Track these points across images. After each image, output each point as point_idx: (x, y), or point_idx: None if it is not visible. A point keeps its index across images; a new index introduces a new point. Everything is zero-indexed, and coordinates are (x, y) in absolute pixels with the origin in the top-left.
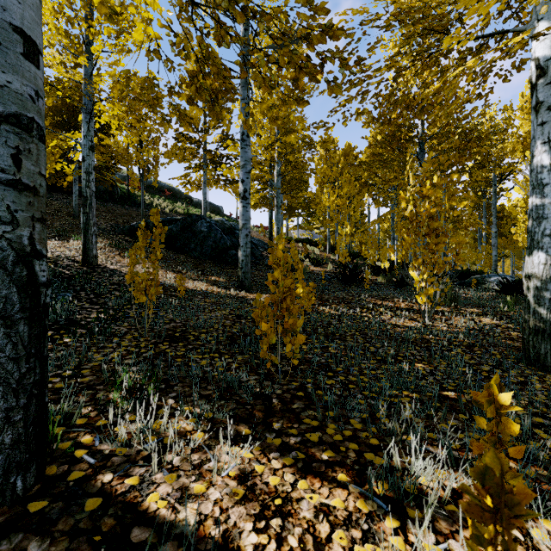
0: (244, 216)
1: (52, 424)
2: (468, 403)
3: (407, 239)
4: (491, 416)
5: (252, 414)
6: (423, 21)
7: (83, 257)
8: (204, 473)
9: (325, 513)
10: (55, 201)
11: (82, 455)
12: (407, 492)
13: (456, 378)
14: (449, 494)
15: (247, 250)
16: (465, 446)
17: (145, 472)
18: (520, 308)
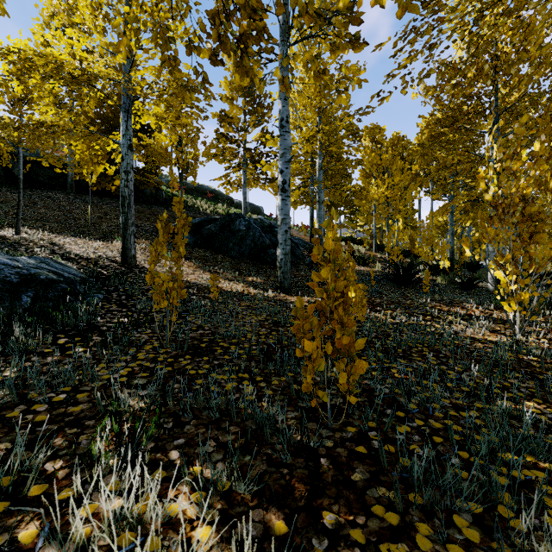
0: (283, 210)
1: None
2: None
3: (490, 229)
4: None
5: (290, 487)
6: None
7: (122, 258)
8: None
9: None
10: (105, 205)
11: None
12: None
13: None
14: None
15: (286, 247)
16: None
17: None
18: None
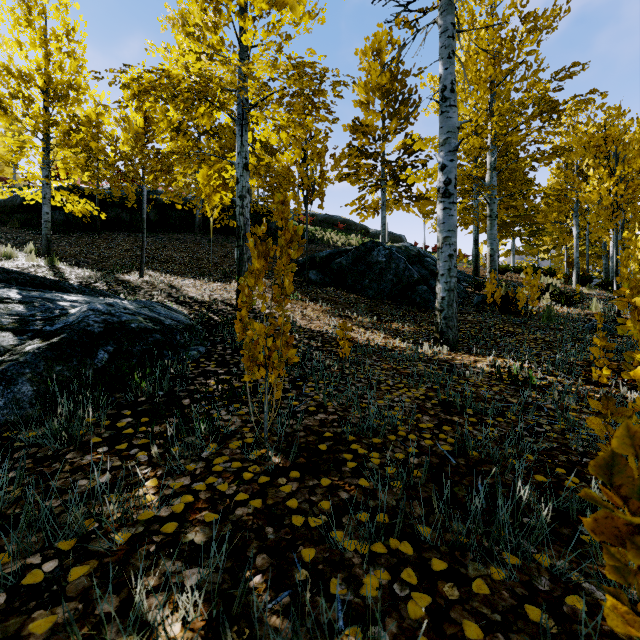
0: (445, 225)
1: None
2: None
3: None
4: None
5: None
6: None
7: (236, 300)
8: None
9: None
10: (229, 244)
11: None
12: None
13: None
14: None
15: (451, 280)
16: None
17: None
18: None
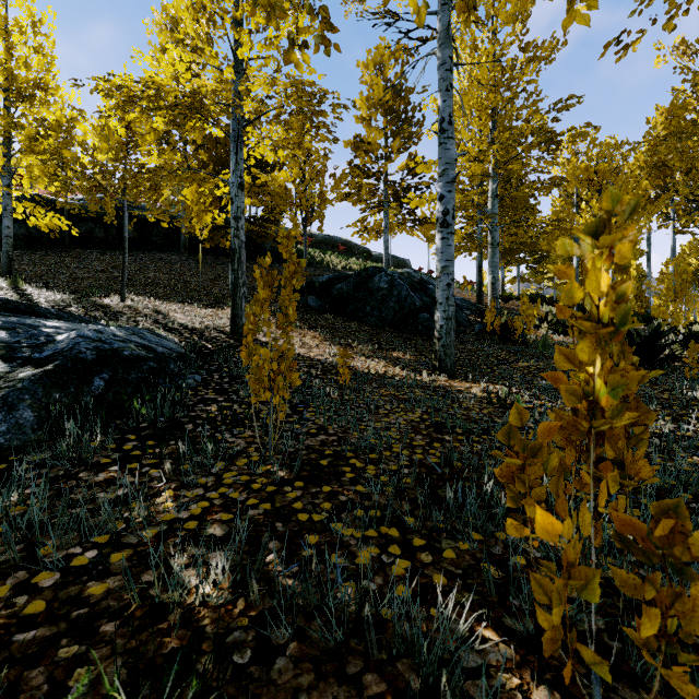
0: (443, 254)
1: None
2: None
3: None
4: None
5: None
6: None
7: (231, 327)
8: None
9: None
10: (220, 266)
11: None
12: None
13: None
14: None
15: (449, 308)
16: None
17: None
18: None
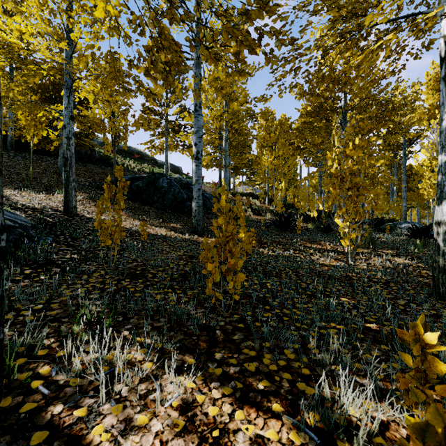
0: (196, 173)
1: (16, 354)
2: (388, 334)
3: (333, 192)
4: (416, 353)
5: (197, 344)
6: (347, 5)
7: (64, 208)
8: (149, 403)
9: (260, 445)
10: (44, 162)
11: (37, 386)
12: (337, 424)
13: (377, 311)
14: (377, 428)
15: (199, 201)
16: (388, 376)
17: (94, 402)
18: (428, 250)
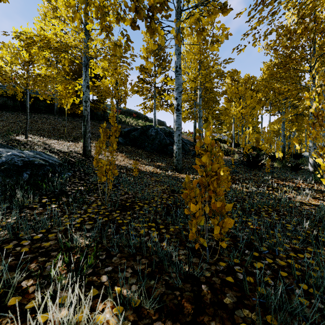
0: (177, 122)
1: None
2: None
3: (313, 131)
4: None
5: (181, 305)
6: None
7: (83, 151)
8: None
9: None
10: (75, 122)
11: None
12: None
13: None
14: None
15: (179, 144)
16: None
17: None
18: None
